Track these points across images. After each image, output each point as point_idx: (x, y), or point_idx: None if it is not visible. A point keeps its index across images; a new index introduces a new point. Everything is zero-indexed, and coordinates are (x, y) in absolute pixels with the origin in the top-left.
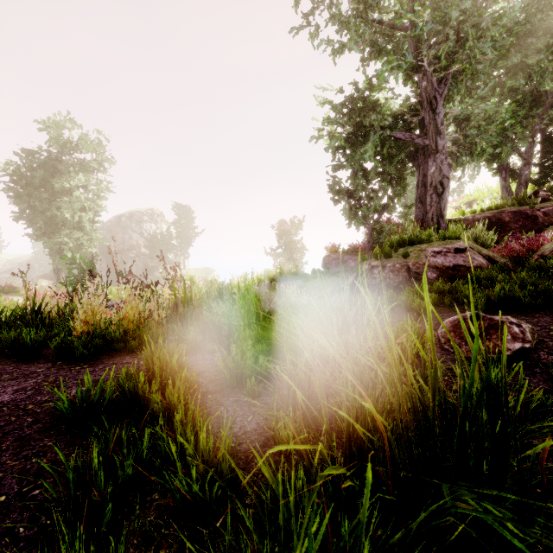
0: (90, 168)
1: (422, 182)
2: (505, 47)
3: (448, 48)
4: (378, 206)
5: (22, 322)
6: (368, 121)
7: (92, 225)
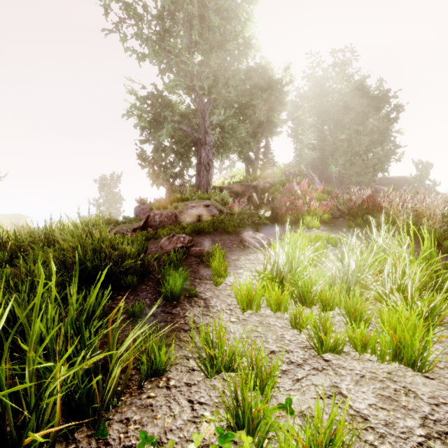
0: None
1: (199, 161)
2: (242, 90)
3: (209, 83)
4: (173, 174)
5: None
6: (163, 115)
7: None
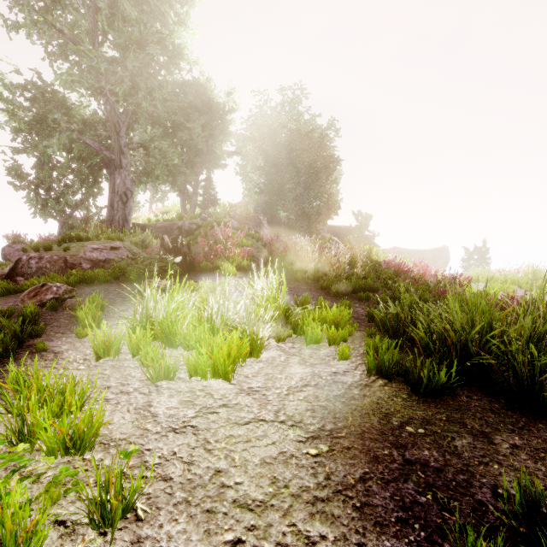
0: None
1: (113, 189)
2: (174, 107)
3: (125, 90)
4: (71, 202)
5: None
6: (51, 118)
7: None
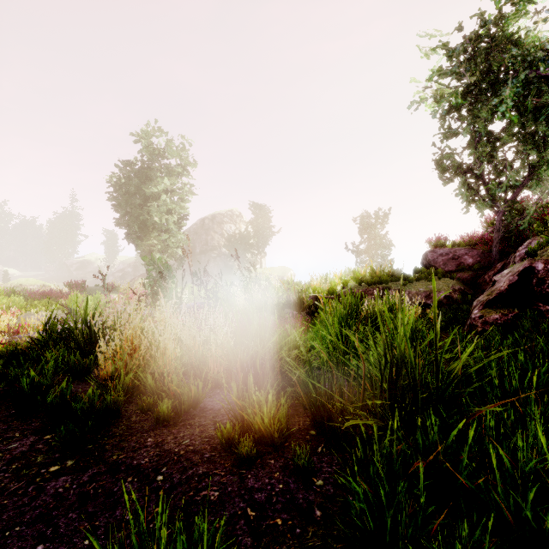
0: (174, 172)
1: None
2: None
3: None
4: (515, 181)
5: (69, 337)
6: (507, 57)
7: (178, 228)
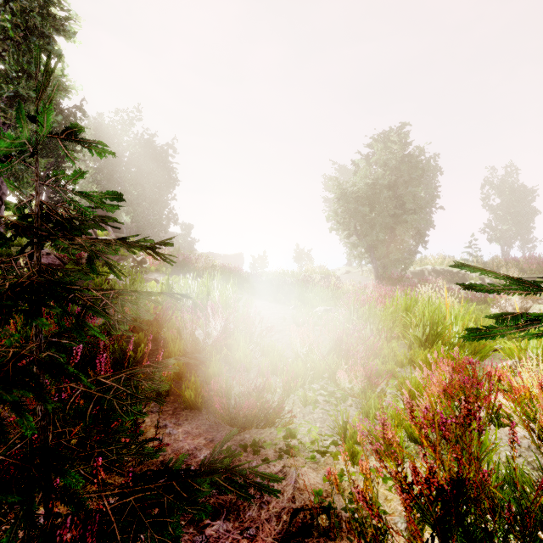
0: None
1: None
2: None
3: None
4: None
5: None
6: None
7: None
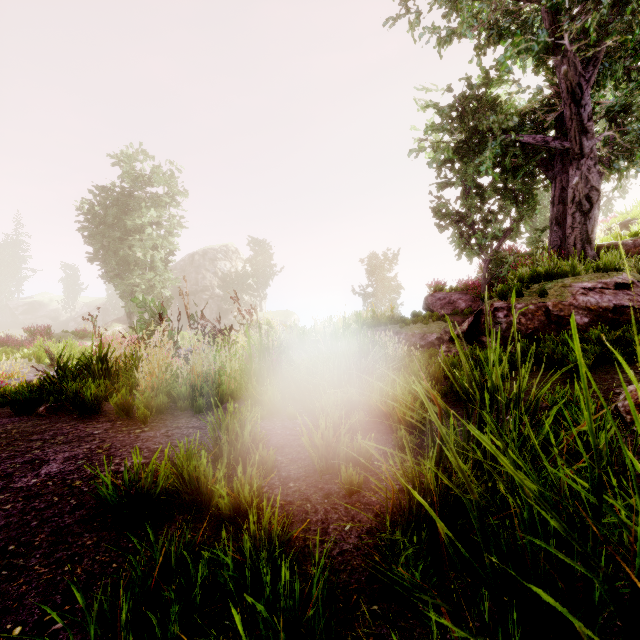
0: (162, 202)
1: (559, 198)
2: None
3: (600, 17)
4: (498, 232)
5: (87, 372)
6: (485, 124)
7: (165, 265)
